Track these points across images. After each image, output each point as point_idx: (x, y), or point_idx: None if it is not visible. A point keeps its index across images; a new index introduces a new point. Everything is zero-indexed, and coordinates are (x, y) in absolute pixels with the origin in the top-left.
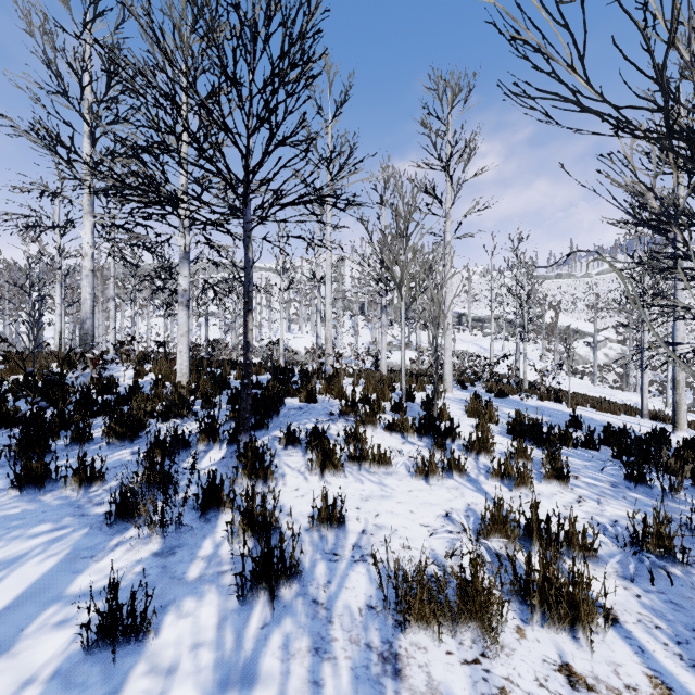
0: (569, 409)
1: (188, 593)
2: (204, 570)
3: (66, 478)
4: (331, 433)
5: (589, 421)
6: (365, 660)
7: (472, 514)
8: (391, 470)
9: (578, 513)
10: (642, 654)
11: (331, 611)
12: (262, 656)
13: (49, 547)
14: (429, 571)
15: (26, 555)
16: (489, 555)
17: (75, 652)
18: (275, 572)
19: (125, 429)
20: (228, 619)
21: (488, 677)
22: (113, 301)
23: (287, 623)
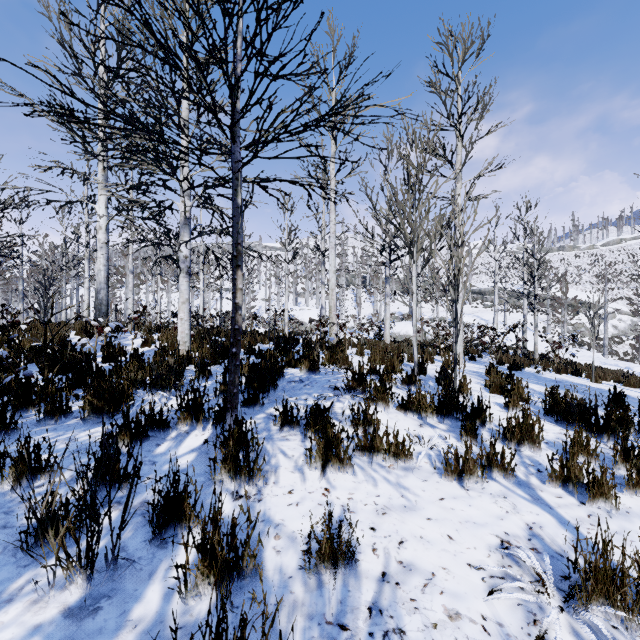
0: (594, 384)
1: None
2: None
3: (3, 469)
4: (335, 412)
5: (626, 399)
6: None
7: (541, 545)
8: (411, 464)
9: None
10: None
11: None
12: None
13: None
14: None
15: None
16: None
17: None
18: None
19: (103, 403)
20: None
21: None
22: (131, 274)
23: None
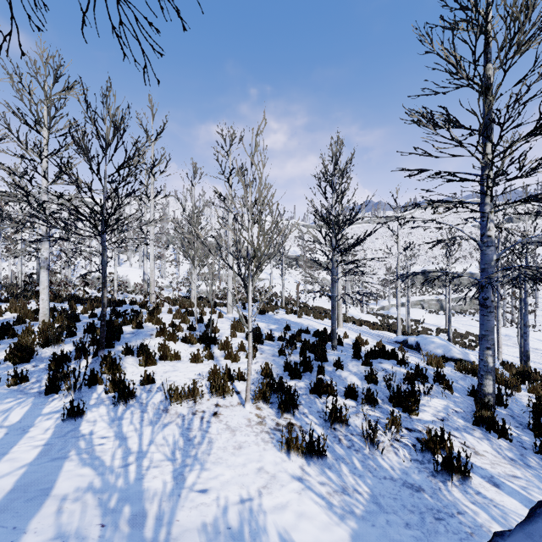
0: (297, 319)
1: (93, 407)
2: (97, 401)
3: (9, 380)
4: (151, 345)
5: (298, 326)
6: (158, 411)
7: (210, 372)
8: (180, 360)
9: (252, 367)
10: (241, 399)
11: (148, 404)
12: (124, 415)
13: (21, 404)
14: (185, 391)
15: (12, 407)
16: (209, 384)
17: (59, 423)
18: (127, 393)
19: (24, 354)
20: (111, 410)
21: (194, 409)
22: None
23: (132, 408)
